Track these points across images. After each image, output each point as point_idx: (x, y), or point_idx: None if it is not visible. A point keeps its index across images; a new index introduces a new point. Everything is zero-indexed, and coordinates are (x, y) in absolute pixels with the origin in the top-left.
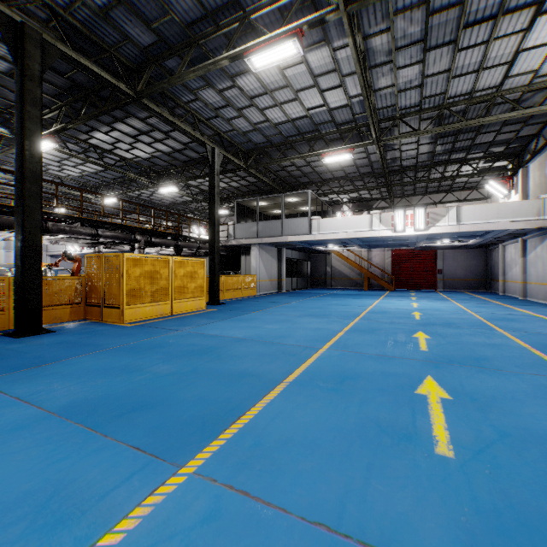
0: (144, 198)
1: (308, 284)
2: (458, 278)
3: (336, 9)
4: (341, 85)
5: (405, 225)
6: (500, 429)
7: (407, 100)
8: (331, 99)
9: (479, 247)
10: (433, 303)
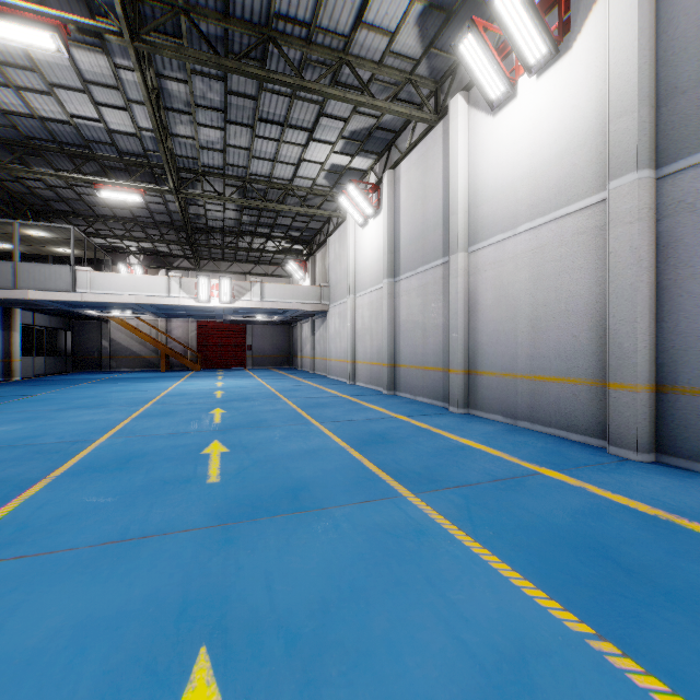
0: None
1: (69, 366)
2: (266, 354)
3: (120, 34)
4: (127, 109)
5: (210, 295)
6: (256, 459)
7: (210, 159)
8: (111, 118)
9: (283, 324)
10: (239, 381)
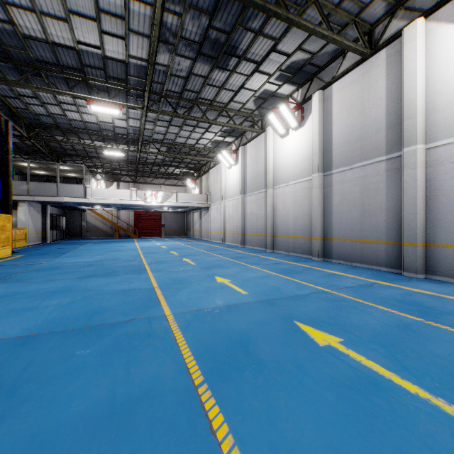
0: None
1: (64, 236)
2: (172, 229)
3: (142, 108)
4: (126, 120)
5: (152, 199)
6: (202, 261)
7: (157, 136)
8: (117, 122)
9: (182, 212)
10: (166, 243)
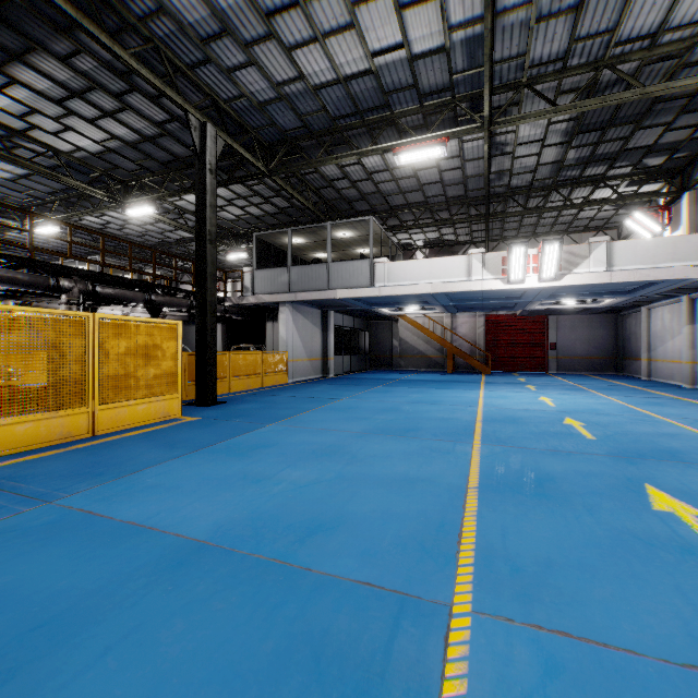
0: (115, 232)
1: (367, 364)
2: (578, 355)
3: None
4: None
5: (525, 271)
6: None
7: (546, 45)
8: (415, 32)
9: (607, 312)
10: (573, 398)
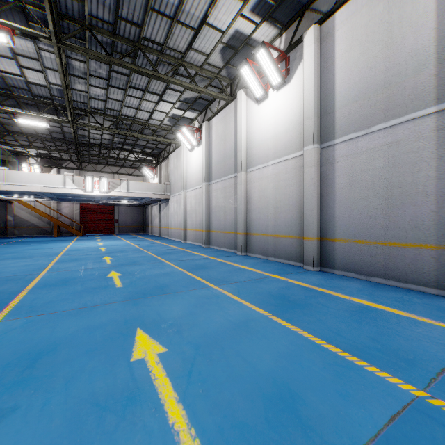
0: None
1: None
2: (128, 225)
3: (49, 38)
4: (42, 72)
5: (93, 187)
6: (138, 278)
7: (96, 104)
8: (30, 75)
9: (140, 206)
10: (113, 242)
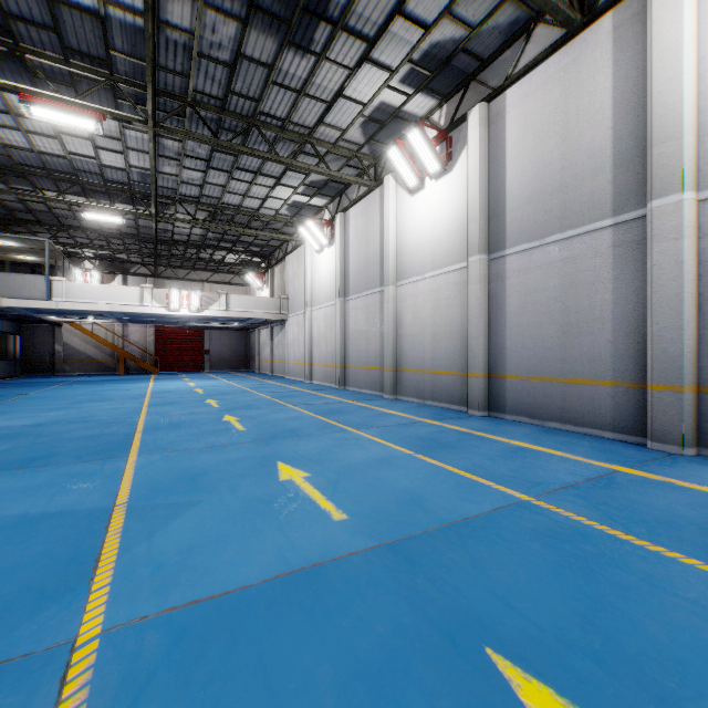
0: None
1: (20, 370)
2: (224, 358)
3: (144, 121)
4: (123, 153)
5: (181, 305)
6: (261, 422)
7: (188, 190)
8: (106, 157)
9: (241, 329)
10: (208, 382)
